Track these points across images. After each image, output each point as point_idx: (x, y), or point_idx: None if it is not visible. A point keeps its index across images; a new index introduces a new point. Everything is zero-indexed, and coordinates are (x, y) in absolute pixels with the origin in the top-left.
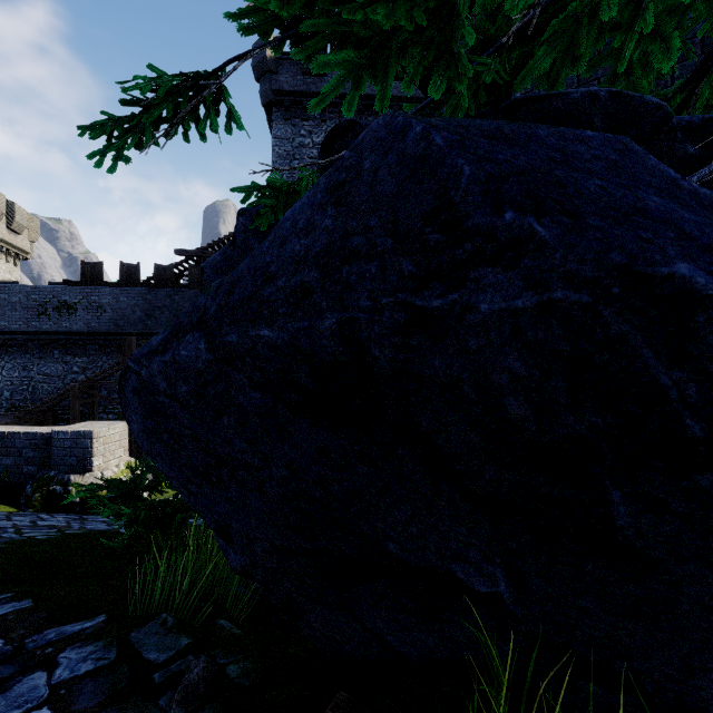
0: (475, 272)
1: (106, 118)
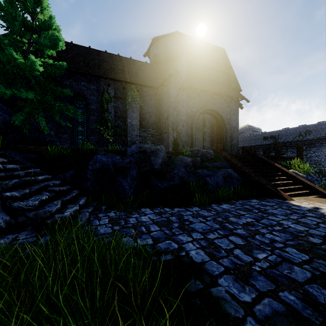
0: None
1: None
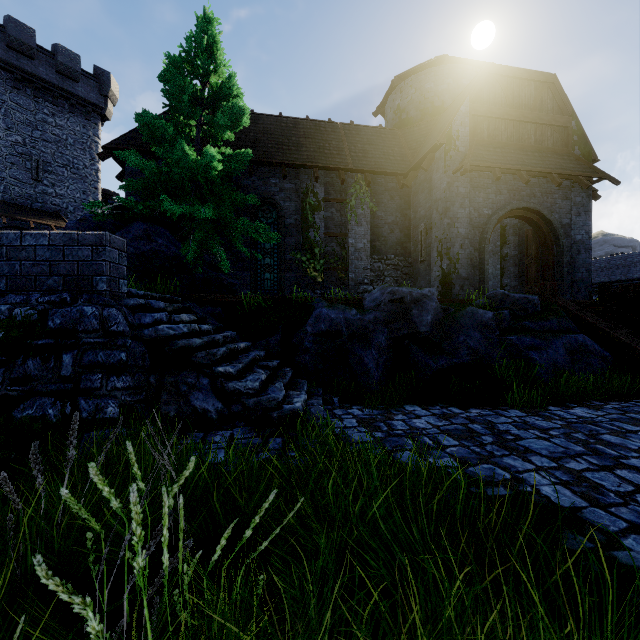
0: (152, 242)
1: (88, 205)
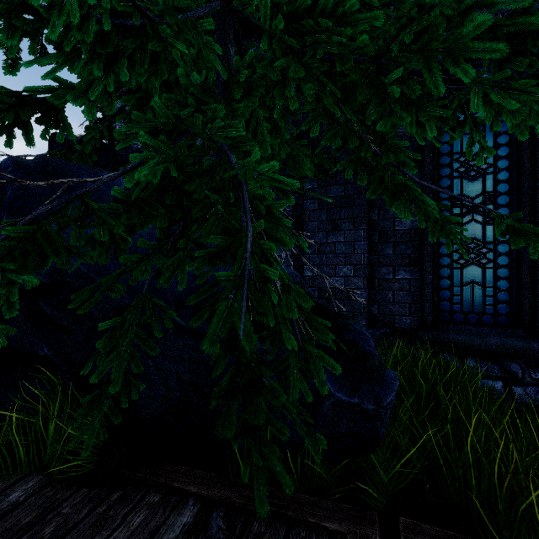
0: None
1: None
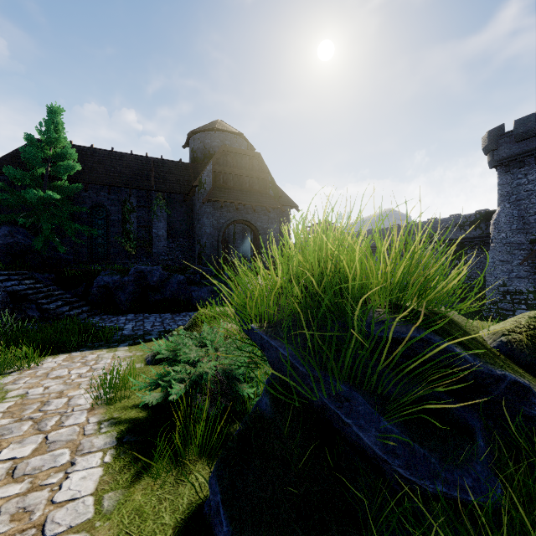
0: (15, 237)
1: None
